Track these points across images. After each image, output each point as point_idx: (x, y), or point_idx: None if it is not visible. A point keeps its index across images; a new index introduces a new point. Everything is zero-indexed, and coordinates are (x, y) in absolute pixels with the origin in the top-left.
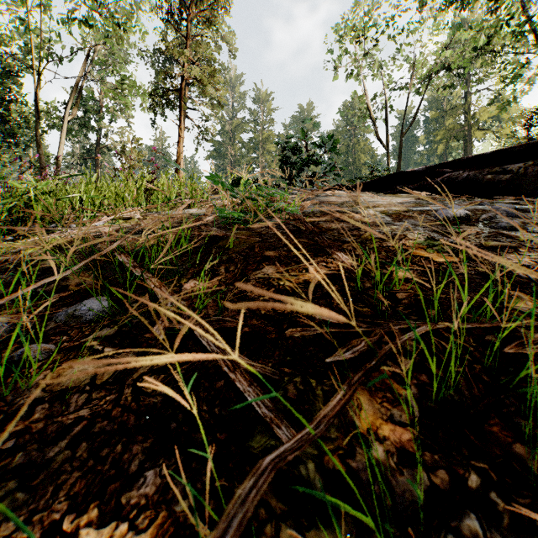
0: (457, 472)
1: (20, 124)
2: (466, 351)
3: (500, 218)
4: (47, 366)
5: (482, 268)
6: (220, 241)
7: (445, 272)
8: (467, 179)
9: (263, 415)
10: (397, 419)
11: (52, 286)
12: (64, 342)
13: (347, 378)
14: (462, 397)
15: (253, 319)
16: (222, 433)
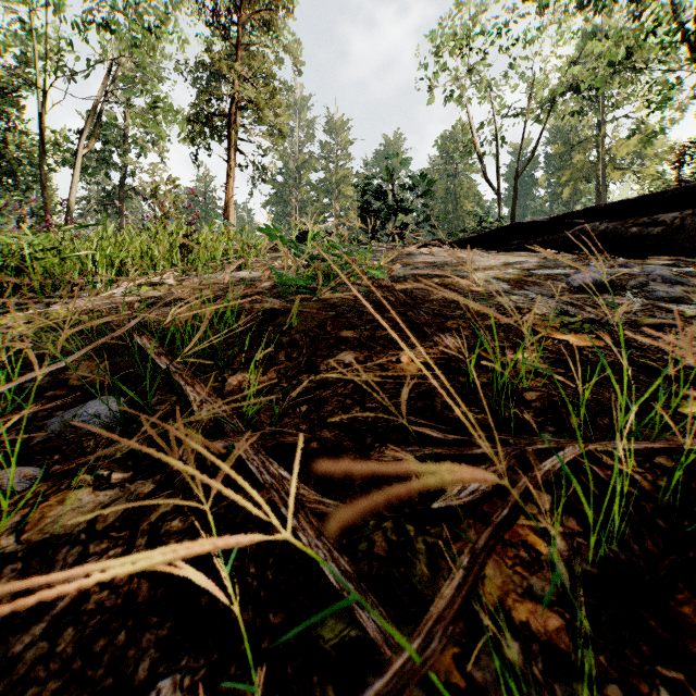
0: (639, 689)
1: (20, 159)
2: (628, 481)
3: (654, 285)
4: (27, 501)
5: (639, 356)
6: (280, 316)
7: (588, 362)
8: (606, 233)
9: (338, 587)
10: (538, 594)
11: (46, 379)
12: (55, 464)
13: (460, 524)
14: (631, 555)
15: (324, 429)
16: (277, 613)
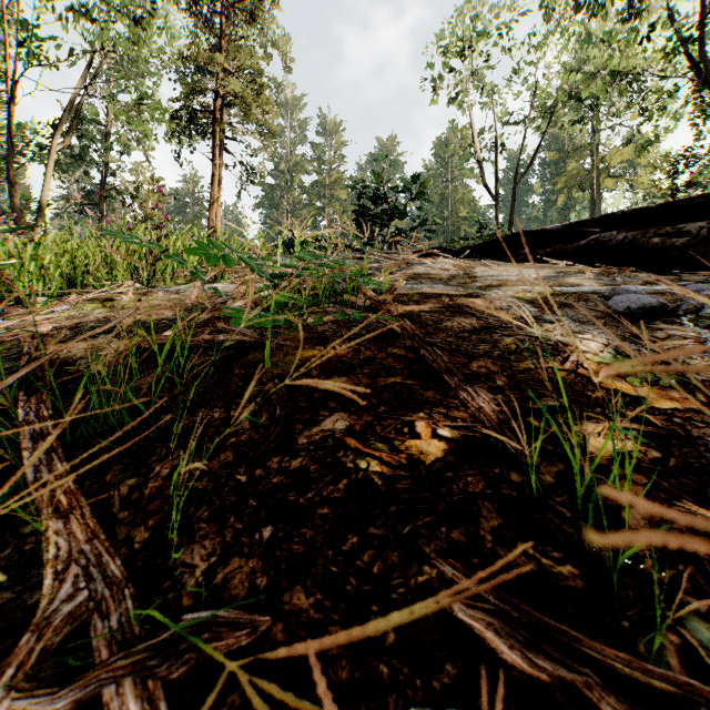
0: None
1: None
2: None
3: (708, 309)
4: None
5: None
6: (250, 352)
7: (689, 438)
8: (624, 243)
9: None
10: None
11: None
12: None
13: None
14: None
15: (297, 584)
16: None
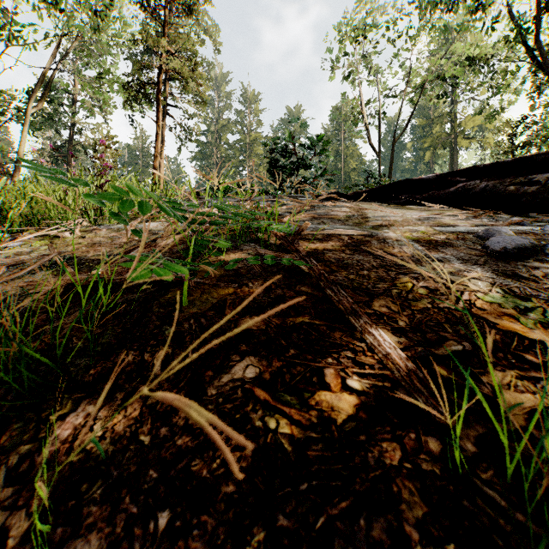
0: None
1: None
2: None
3: None
4: None
5: None
6: (170, 290)
7: None
8: (486, 190)
9: None
10: None
11: None
12: None
13: None
14: None
15: None
16: None
